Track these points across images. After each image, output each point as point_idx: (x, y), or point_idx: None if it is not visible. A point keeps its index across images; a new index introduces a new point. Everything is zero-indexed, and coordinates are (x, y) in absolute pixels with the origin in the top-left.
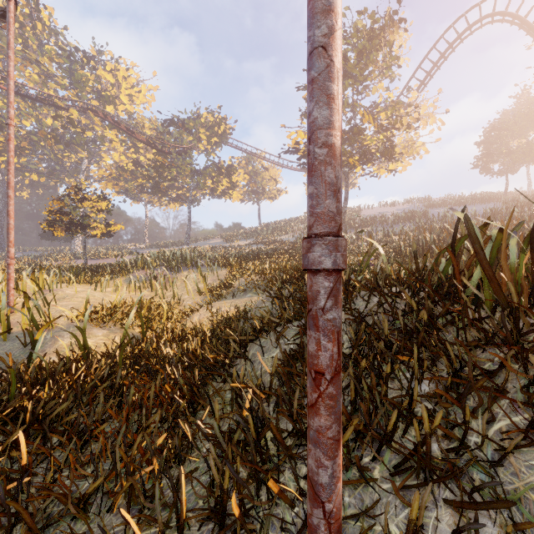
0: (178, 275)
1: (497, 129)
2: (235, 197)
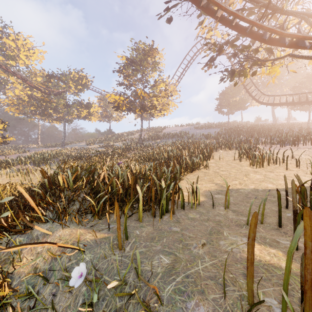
0: (39, 168)
1: (223, 93)
2: (94, 119)
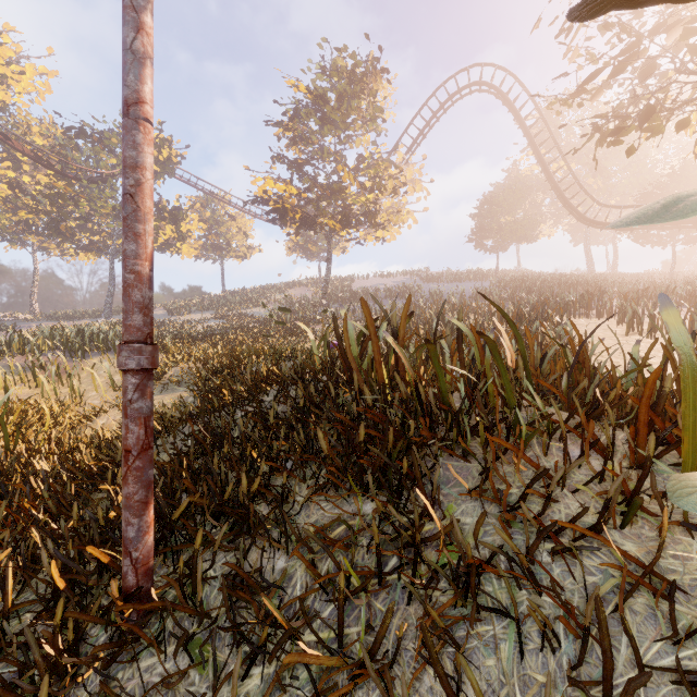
0: (85, 363)
1: (489, 203)
2: (186, 252)
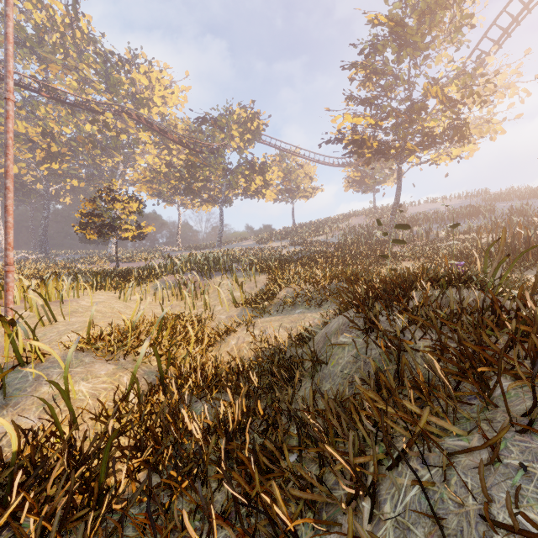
0: (211, 281)
1: None
2: (268, 196)
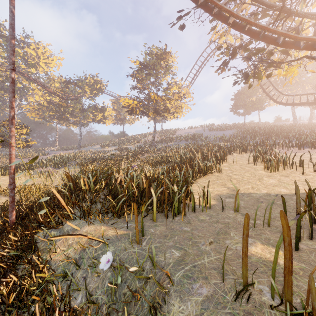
0: (59, 170)
1: (239, 93)
2: (108, 122)
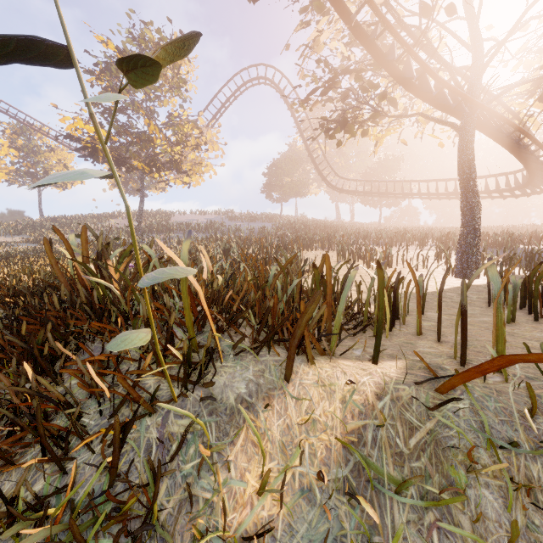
0: None
1: (275, 166)
2: None
